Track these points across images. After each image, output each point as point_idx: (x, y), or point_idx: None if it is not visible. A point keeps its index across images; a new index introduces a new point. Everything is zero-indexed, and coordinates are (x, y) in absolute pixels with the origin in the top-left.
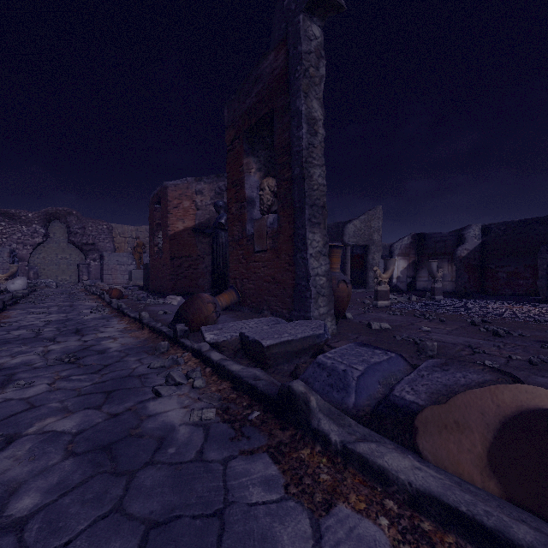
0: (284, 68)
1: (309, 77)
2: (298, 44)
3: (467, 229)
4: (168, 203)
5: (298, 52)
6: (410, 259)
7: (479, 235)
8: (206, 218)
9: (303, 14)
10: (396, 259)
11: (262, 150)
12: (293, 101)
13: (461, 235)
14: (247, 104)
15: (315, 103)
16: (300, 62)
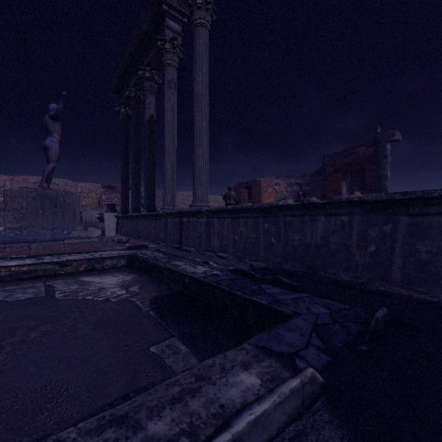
0: (372, 155)
1: (387, 163)
2: (384, 152)
3: None
4: (261, 190)
5: (384, 155)
6: None
7: None
8: (282, 198)
9: (387, 143)
10: None
11: (348, 178)
12: (381, 171)
13: None
14: (345, 161)
15: (388, 171)
16: (386, 159)
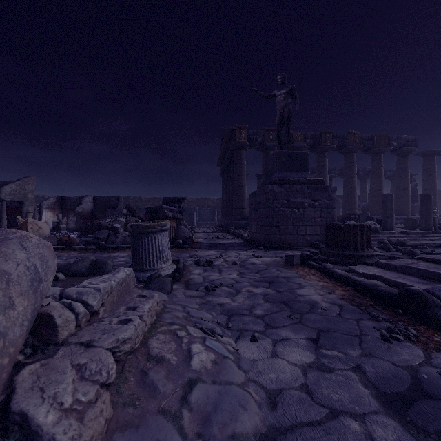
0: None
1: None
2: None
3: (85, 198)
4: None
5: None
6: (55, 211)
7: (92, 201)
8: None
9: None
10: (45, 211)
11: None
12: None
13: (81, 201)
14: None
15: None
16: None
